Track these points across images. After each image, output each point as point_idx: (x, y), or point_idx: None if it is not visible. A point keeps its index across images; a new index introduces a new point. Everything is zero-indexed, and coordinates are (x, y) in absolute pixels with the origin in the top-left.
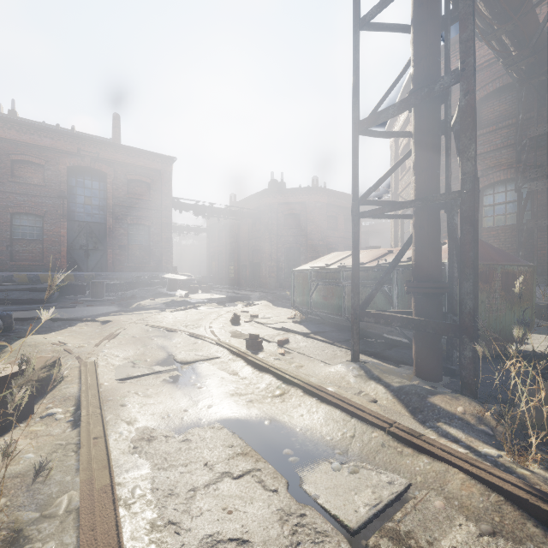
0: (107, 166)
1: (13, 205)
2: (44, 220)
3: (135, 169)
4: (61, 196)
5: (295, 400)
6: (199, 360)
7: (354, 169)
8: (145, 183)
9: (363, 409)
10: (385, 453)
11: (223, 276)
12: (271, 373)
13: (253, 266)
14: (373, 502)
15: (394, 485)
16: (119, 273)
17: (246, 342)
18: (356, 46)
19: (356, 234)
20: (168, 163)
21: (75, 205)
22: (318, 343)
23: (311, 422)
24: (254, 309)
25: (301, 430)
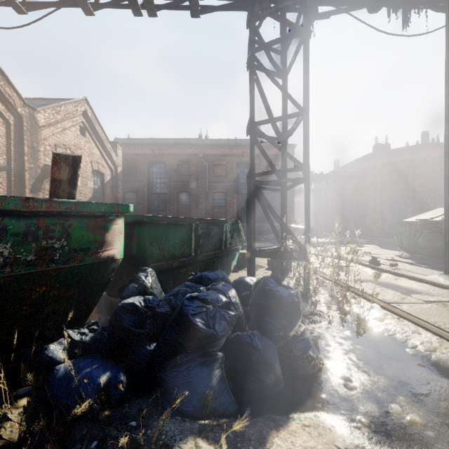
0: (256, 159)
1: (214, 188)
2: (226, 195)
3: (271, 157)
4: (234, 181)
5: (403, 281)
6: (344, 266)
7: (446, 165)
8: (277, 165)
9: (441, 284)
10: (448, 294)
11: (329, 226)
12: (388, 272)
13: (356, 218)
14: (437, 300)
15: (448, 300)
16: (263, 224)
17: (369, 261)
18: (447, 95)
19: (447, 201)
20: (291, 149)
21: (239, 184)
22: (421, 268)
23: (412, 286)
24: (365, 249)
25: (407, 287)
